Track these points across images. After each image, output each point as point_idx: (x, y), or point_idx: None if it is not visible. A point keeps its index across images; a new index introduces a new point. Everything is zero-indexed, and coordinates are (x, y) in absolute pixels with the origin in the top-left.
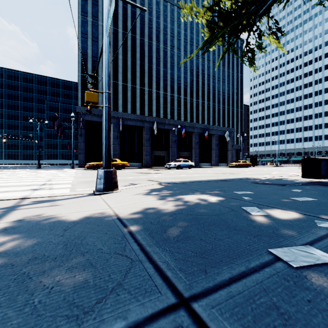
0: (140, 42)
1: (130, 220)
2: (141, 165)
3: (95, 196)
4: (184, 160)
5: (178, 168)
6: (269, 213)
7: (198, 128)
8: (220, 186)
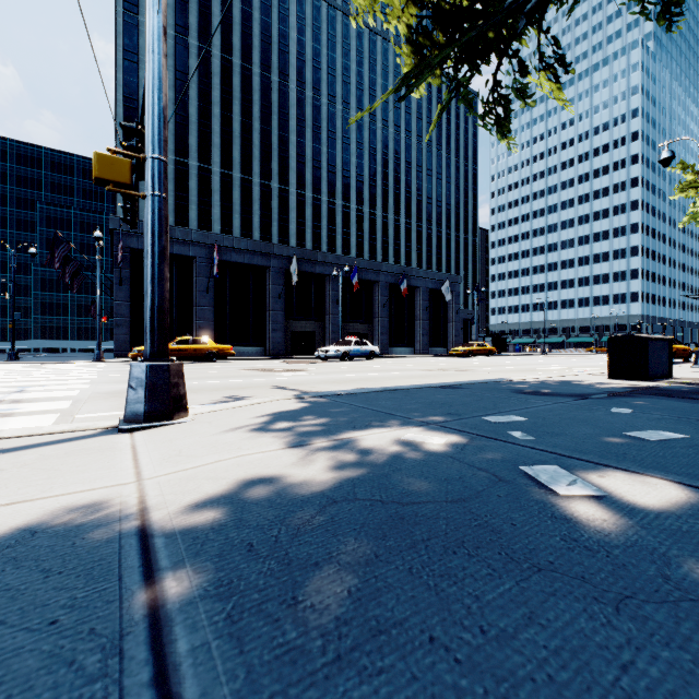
0: (261, 82)
1: (178, 539)
2: (263, 353)
3: (116, 436)
4: (357, 340)
5: (344, 359)
6: (601, 487)
7: (386, 274)
8: (445, 403)
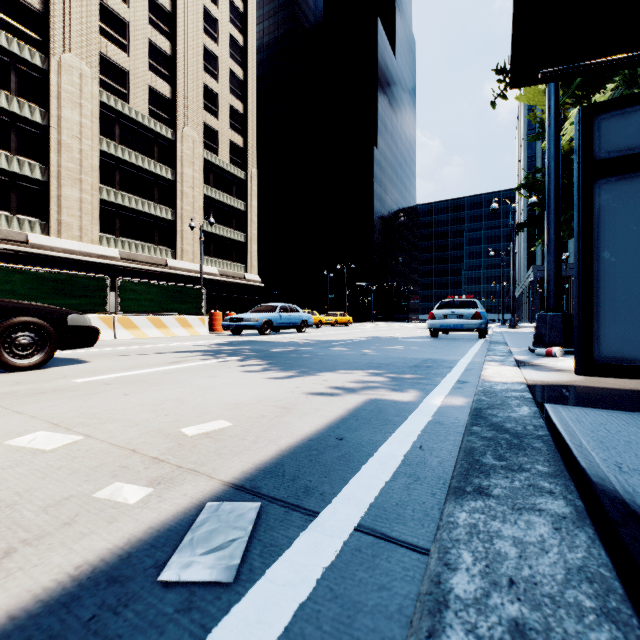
0: None
1: None
2: None
3: None
4: None
5: None
6: None
7: None
8: None
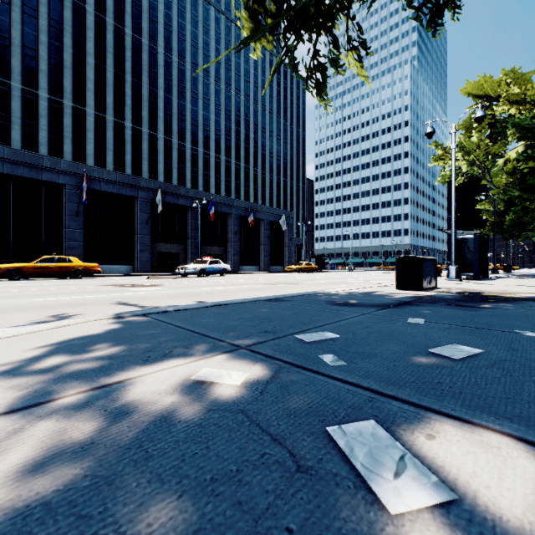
0: (132, 43)
1: None
2: (132, 270)
3: None
4: (212, 260)
5: (200, 275)
6: (438, 466)
7: (237, 208)
8: (266, 317)
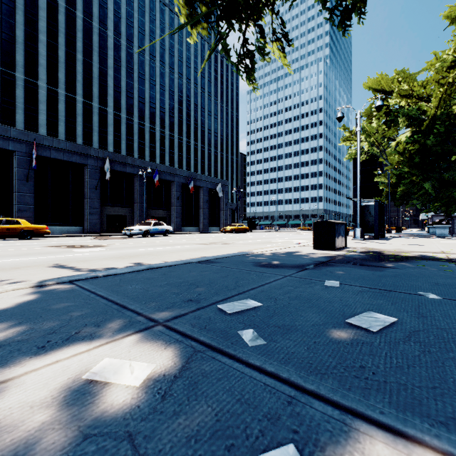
0: (83, 25)
1: None
2: (82, 231)
3: None
4: (156, 222)
5: (145, 236)
6: None
7: (179, 176)
8: (194, 282)
